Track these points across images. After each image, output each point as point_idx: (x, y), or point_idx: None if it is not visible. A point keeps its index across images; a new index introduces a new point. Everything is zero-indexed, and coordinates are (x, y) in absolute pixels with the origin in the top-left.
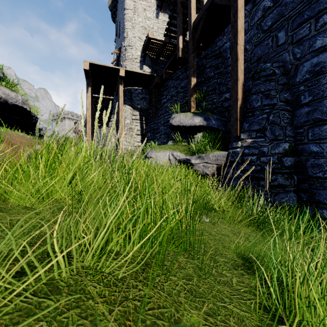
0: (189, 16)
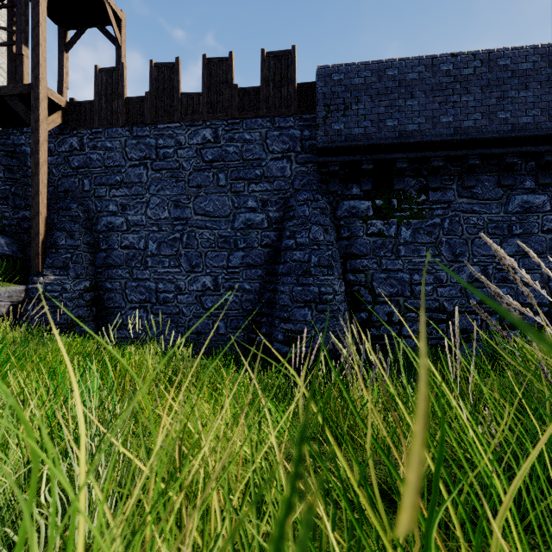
0: None
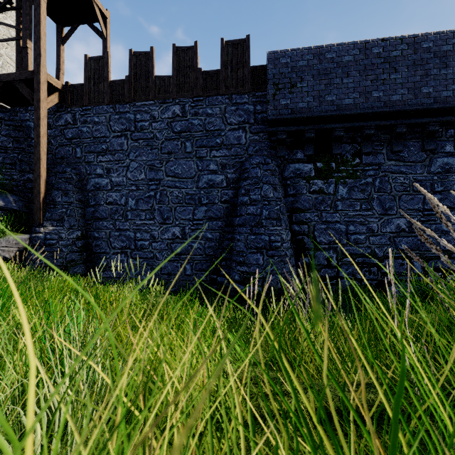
0: None
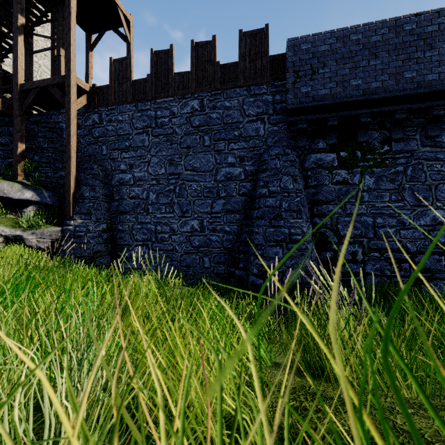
0: (15, 73)
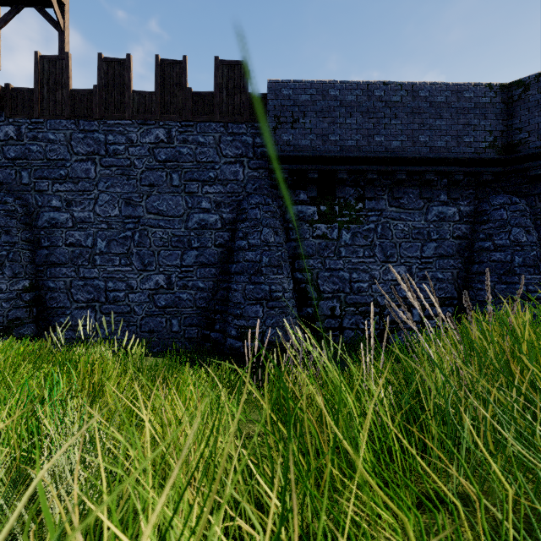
0: None
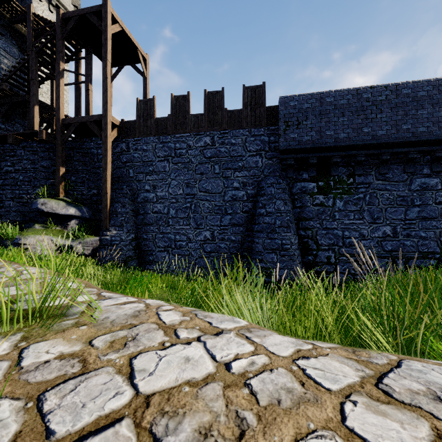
0: (58, 109)
